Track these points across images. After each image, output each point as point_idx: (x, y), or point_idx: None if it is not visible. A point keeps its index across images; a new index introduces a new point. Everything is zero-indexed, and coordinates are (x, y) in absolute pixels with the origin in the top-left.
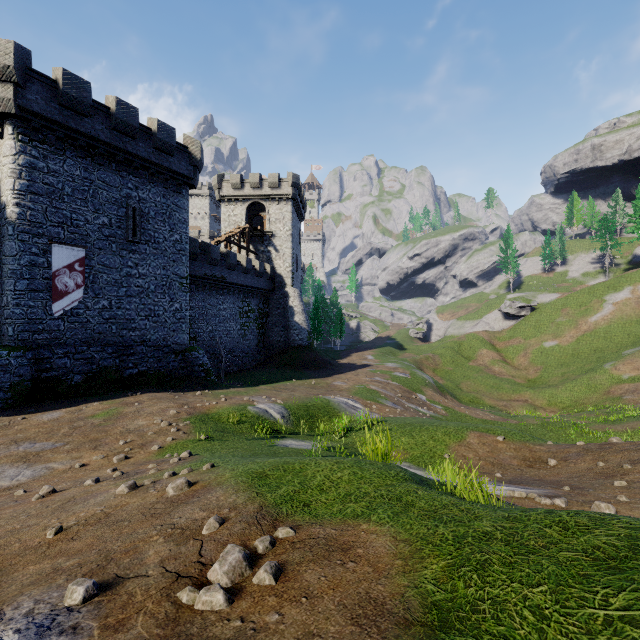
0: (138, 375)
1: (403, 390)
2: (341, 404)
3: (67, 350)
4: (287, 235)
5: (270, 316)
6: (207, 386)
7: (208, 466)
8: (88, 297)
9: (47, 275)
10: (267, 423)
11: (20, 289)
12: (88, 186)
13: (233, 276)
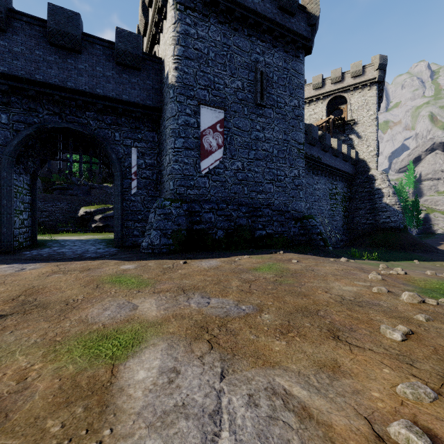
0: (265, 237)
1: None
2: None
3: (211, 206)
4: (371, 120)
5: (352, 200)
6: (335, 255)
7: None
8: (226, 158)
9: (196, 135)
10: None
11: (178, 147)
12: (226, 51)
13: (326, 158)
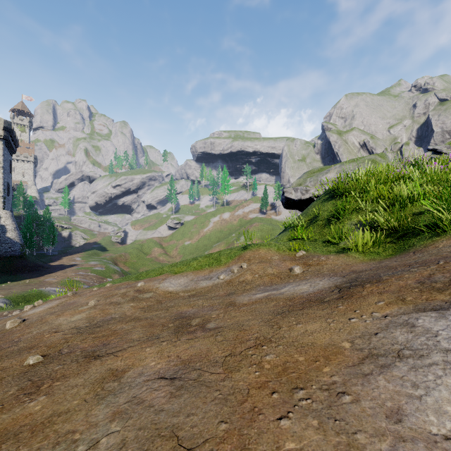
0: None
1: (98, 278)
2: (51, 291)
3: None
4: None
5: None
6: None
7: None
8: None
9: None
10: None
11: None
12: None
13: None
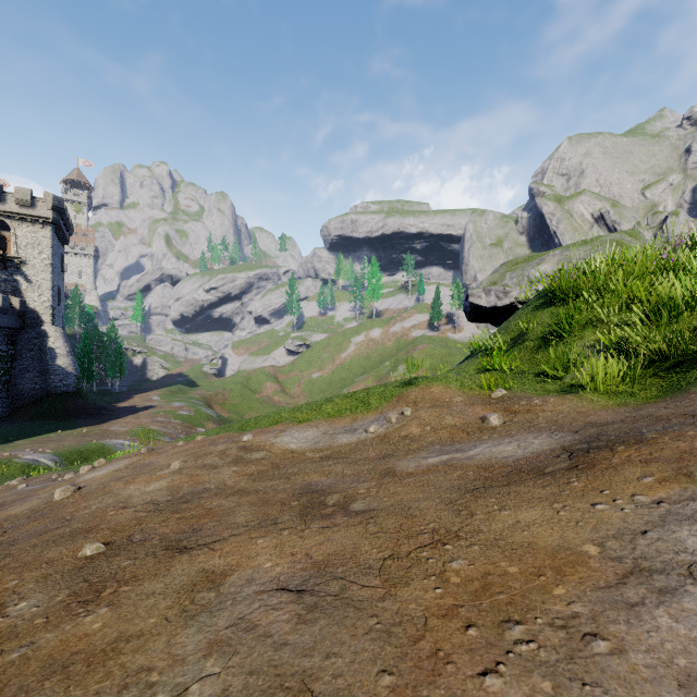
0: None
1: (185, 426)
2: (117, 445)
3: None
4: (45, 264)
5: (18, 359)
6: None
7: (25, 477)
8: None
9: None
10: (39, 469)
11: None
12: None
13: None
